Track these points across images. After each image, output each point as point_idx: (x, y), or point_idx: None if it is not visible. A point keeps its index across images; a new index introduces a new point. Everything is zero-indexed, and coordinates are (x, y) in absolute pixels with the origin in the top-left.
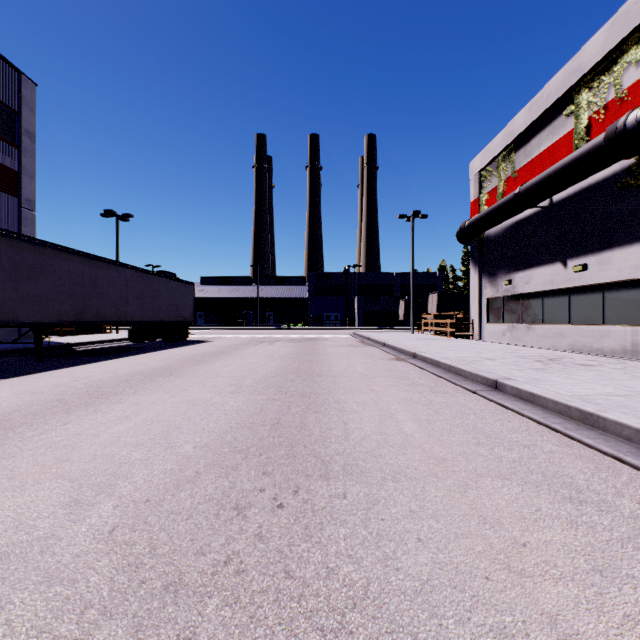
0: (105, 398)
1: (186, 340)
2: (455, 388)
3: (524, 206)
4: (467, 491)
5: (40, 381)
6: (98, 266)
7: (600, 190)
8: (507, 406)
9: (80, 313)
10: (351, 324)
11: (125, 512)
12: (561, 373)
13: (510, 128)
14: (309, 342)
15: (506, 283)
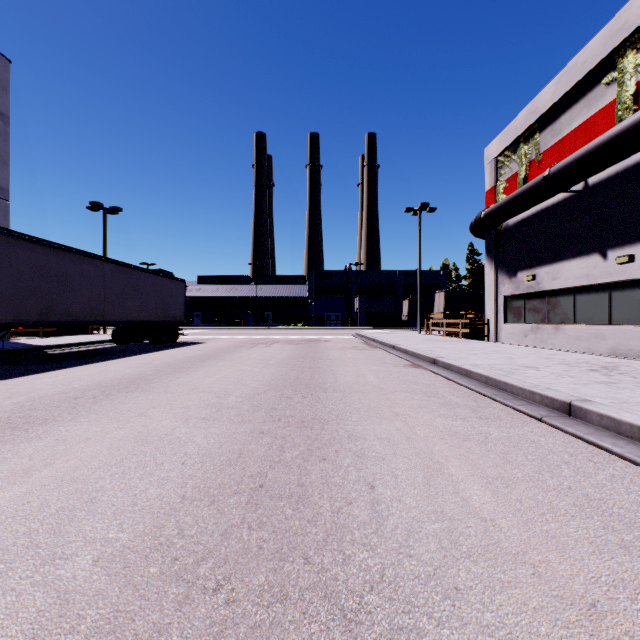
0: (23, 430)
1: (176, 342)
2: (507, 411)
3: (555, 190)
4: None
5: None
6: (68, 258)
7: None
8: (608, 448)
9: (45, 312)
10: (352, 324)
11: None
12: None
13: (534, 105)
14: (309, 344)
15: (529, 279)
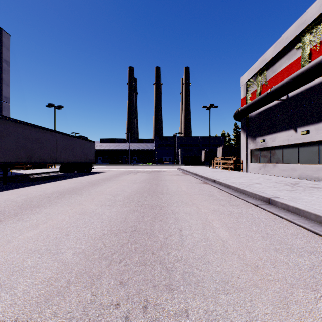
0: (30, 210)
1: (90, 171)
2: (243, 202)
3: (273, 99)
4: (289, 307)
5: None
6: (40, 131)
7: (317, 89)
8: (282, 216)
9: (29, 157)
10: (177, 163)
11: None
12: (306, 193)
13: (264, 57)
14: (155, 173)
15: (261, 141)
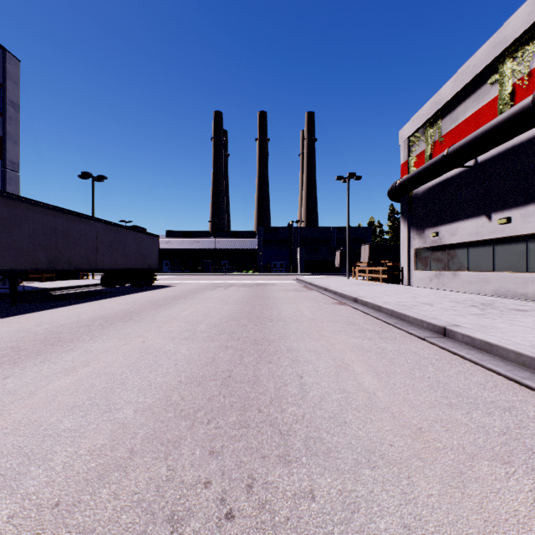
0: (59, 345)
1: (152, 285)
2: (402, 334)
3: (452, 166)
4: (466, 485)
5: (4, 326)
6: (70, 219)
7: (524, 150)
8: (463, 355)
9: (53, 261)
10: (294, 271)
11: (19, 529)
12: (503, 319)
13: (437, 98)
14: (259, 287)
15: (433, 235)
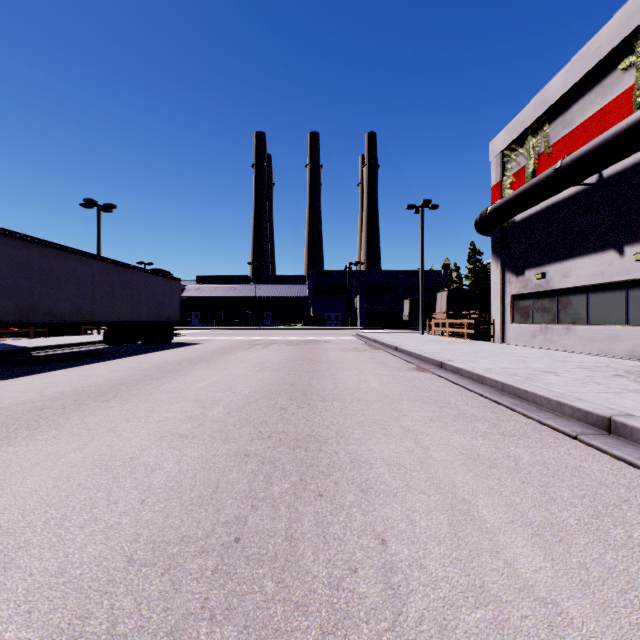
0: None
1: (171, 342)
2: (532, 425)
3: (567, 183)
4: None
5: None
6: (52, 255)
7: None
8: None
9: (26, 311)
10: (353, 324)
11: None
12: None
13: (544, 95)
14: (308, 345)
15: (538, 277)
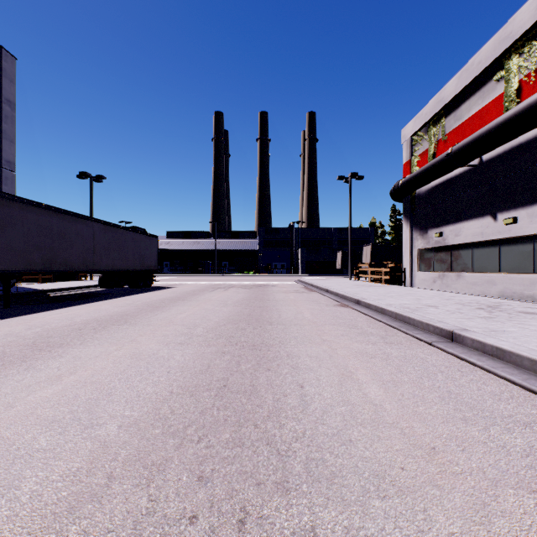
0: (47, 351)
1: (151, 286)
2: (407, 338)
3: (456, 165)
4: (492, 521)
5: None
6: (66, 219)
7: (531, 148)
8: (474, 362)
9: (48, 262)
10: (295, 272)
11: None
12: (513, 322)
13: (441, 95)
14: (259, 288)
15: (437, 235)
